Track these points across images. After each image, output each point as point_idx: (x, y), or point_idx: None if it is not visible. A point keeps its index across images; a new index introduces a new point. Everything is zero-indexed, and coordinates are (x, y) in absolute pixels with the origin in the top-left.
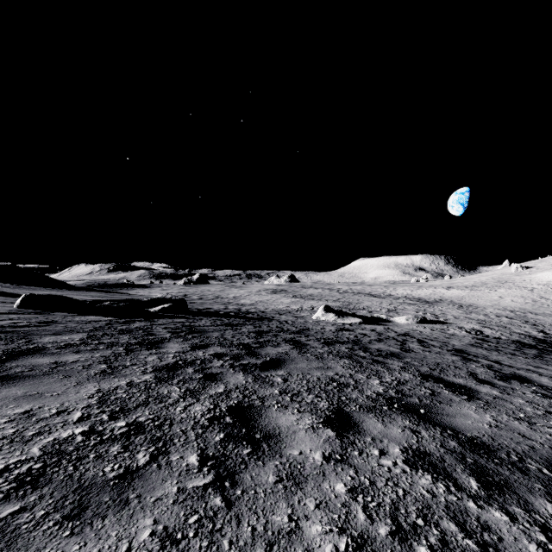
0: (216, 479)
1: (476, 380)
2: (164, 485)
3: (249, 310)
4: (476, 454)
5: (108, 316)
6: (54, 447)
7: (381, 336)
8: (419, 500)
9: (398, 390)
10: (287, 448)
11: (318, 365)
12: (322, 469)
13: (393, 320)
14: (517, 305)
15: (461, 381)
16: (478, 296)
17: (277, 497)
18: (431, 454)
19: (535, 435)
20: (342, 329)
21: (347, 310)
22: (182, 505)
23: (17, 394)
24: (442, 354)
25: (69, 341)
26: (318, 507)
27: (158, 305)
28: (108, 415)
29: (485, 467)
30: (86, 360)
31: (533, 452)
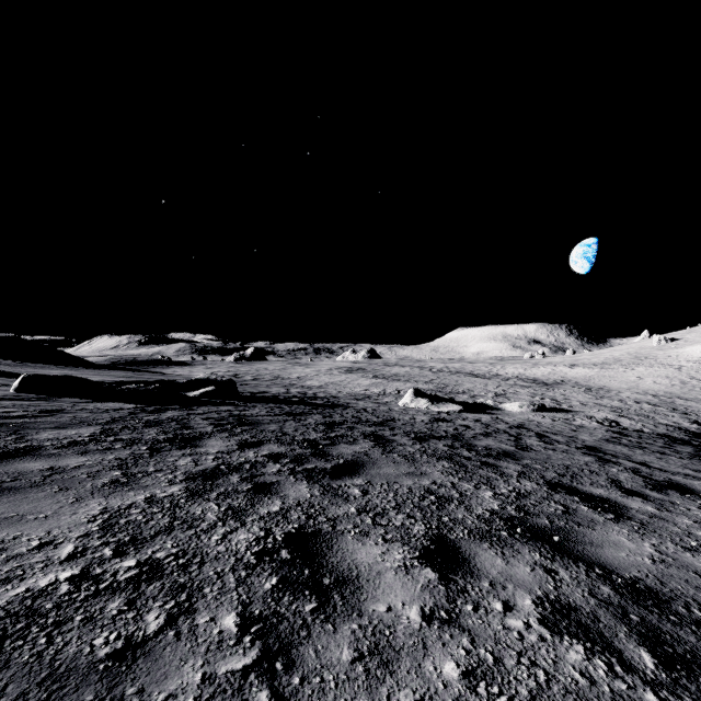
0: (262, 656)
1: (621, 491)
2: (182, 669)
3: (317, 394)
4: (642, 607)
5: (132, 403)
6: (24, 603)
7: (489, 429)
8: (571, 691)
9: (519, 506)
10: (369, 600)
11: (409, 470)
12: (421, 637)
13: (503, 407)
14: (662, 388)
15: (602, 492)
16: (610, 376)
17: (355, 688)
18: (578, 609)
19: None
20: (438, 420)
21: (442, 395)
22: None
23: None
24: (571, 453)
25: (75, 437)
26: None
27: (199, 388)
28: (112, 549)
29: (658, 629)
30: (94, 464)
31: None
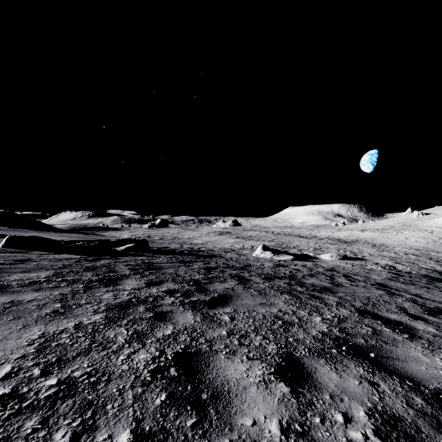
0: None
1: (408, 316)
2: None
3: (200, 248)
4: None
5: (79, 255)
6: None
7: (312, 272)
8: None
9: (341, 328)
10: (238, 414)
11: (262, 301)
12: None
13: (320, 257)
14: (421, 245)
15: (396, 317)
16: (387, 237)
17: None
18: (402, 419)
19: None
20: (279, 265)
21: (280, 249)
22: None
23: None
24: (368, 288)
25: (35, 278)
26: None
27: (124, 245)
28: (40, 368)
29: None
30: (43, 298)
31: None
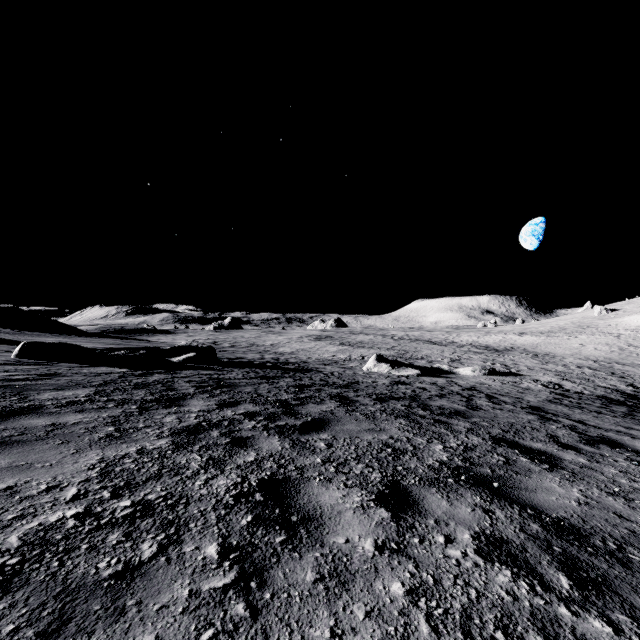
0: (239, 577)
1: (558, 445)
2: (172, 586)
3: (289, 359)
4: (564, 540)
5: (122, 368)
6: (38, 535)
7: (443, 391)
8: (497, 605)
9: (466, 457)
10: (330, 534)
11: (369, 426)
12: (373, 563)
13: (457, 371)
14: (602, 354)
15: (541, 446)
16: (555, 343)
17: (316, 602)
18: (509, 542)
19: (634, 514)
20: (398, 383)
21: (403, 360)
22: (194, 615)
23: (1, 465)
24: (516, 412)
25: (72, 397)
26: (369, 616)
27: (182, 354)
28: (110, 491)
29: (576, 558)
30: (91, 421)
31: (634, 537)
